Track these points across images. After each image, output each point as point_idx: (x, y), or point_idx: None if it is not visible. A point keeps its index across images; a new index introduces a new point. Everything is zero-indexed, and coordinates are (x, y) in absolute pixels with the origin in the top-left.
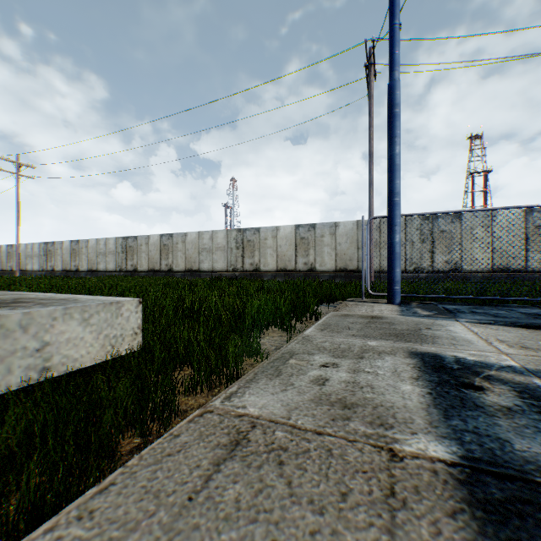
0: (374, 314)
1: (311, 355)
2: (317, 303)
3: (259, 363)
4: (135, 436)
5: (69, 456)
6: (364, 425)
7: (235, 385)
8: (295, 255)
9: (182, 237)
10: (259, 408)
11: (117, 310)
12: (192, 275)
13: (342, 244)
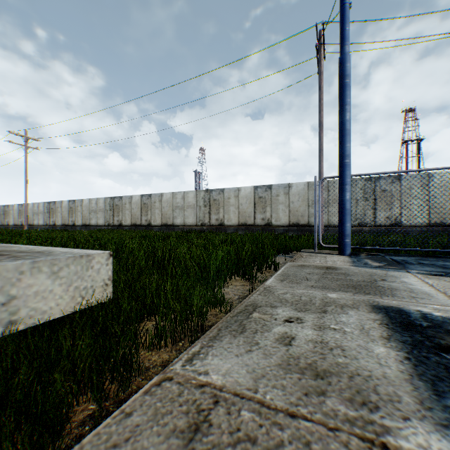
0: (328, 264)
1: (274, 308)
2: (274, 254)
3: (223, 314)
4: (91, 400)
5: (3, 439)
6: (344, 404)
7: (198, 344)
8: (254, 212)
9: (159, 197)
10: (222, 375)
11: (87, 263)
12: (167, 229)
13: (295, 202)
